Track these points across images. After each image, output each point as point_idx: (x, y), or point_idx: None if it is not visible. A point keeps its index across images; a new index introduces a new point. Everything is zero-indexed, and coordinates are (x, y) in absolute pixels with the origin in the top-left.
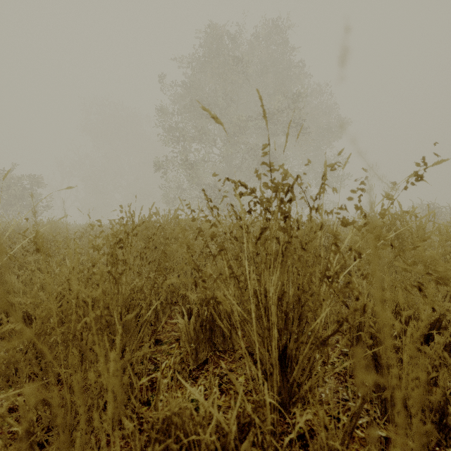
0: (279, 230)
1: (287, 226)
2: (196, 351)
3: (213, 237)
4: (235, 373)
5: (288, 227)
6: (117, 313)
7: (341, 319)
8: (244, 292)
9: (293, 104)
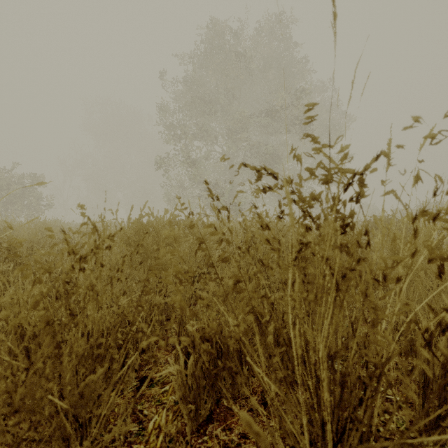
0: (332, 246)
1: (348, 241)
2: (196, 406)
3: (224, 261)
4: (251, 441)
5: (349, 242)
6: (70, 377)
7: (447, 405)
8: (263, 329)
9: (297, 100)
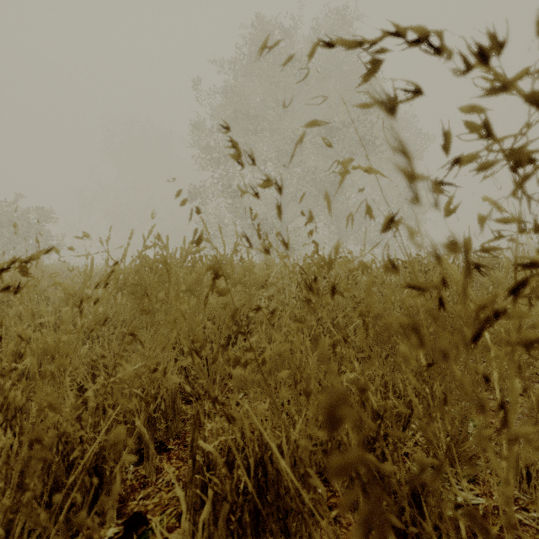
0: None
1: None
2: None
3: None
4: None
5: None
6: None
7: None
8: None
9: (363, 115)
